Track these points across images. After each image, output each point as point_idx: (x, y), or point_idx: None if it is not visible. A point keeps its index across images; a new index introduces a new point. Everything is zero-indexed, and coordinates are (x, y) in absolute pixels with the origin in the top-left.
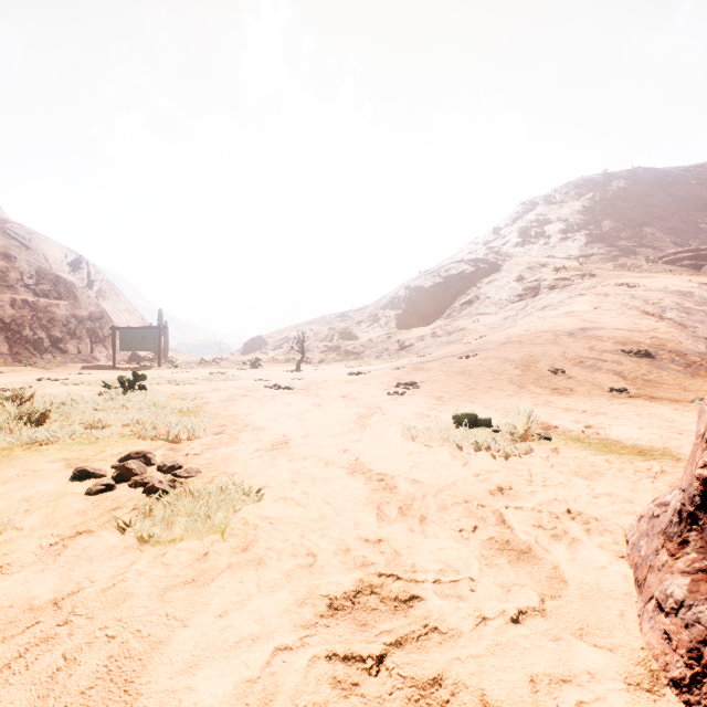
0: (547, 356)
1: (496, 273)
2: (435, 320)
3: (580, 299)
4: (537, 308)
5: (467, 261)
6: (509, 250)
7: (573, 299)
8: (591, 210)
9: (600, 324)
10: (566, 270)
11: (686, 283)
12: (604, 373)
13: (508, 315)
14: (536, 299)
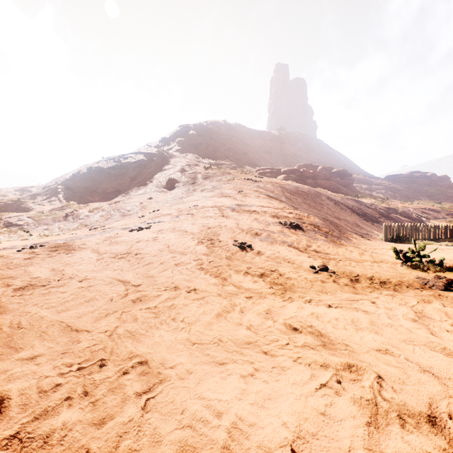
0: (225, 228)
1: (165, 165)
2: (115, 198)
3: (227, 186)
4: (197, 191)
5: (143, 153)
6: (174, 153)
7: (222, 186)
8: (220, 139)
9: (249, 202)
10: (211, 169)
11: (280, 182)
12: (282, 246)
13: (176, 195)
14: (195, 185)
